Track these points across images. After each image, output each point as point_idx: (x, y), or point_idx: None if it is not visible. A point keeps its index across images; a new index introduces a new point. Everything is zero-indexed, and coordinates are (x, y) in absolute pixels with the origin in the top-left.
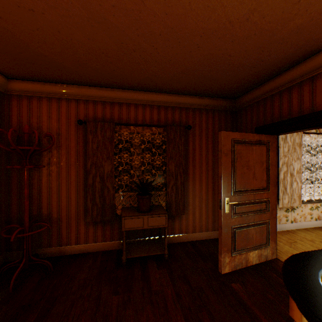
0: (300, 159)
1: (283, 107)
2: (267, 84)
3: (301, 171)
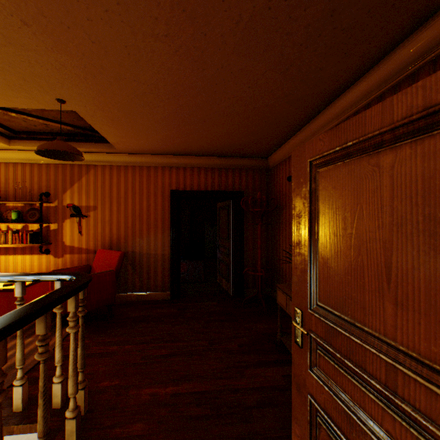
0: None
1: None
2: None
3: None
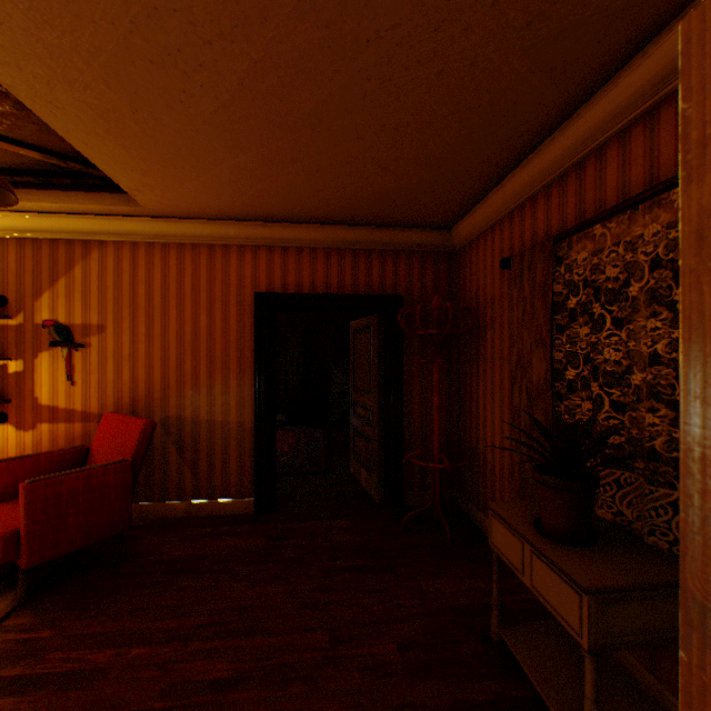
0: None
1: None
2: None
3: None
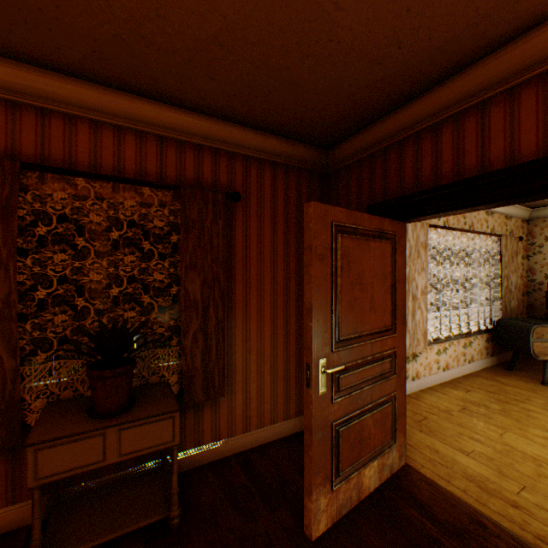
0: (425, 270)
1: (423, 165)
2: (393, 117)
3: (426, 290)
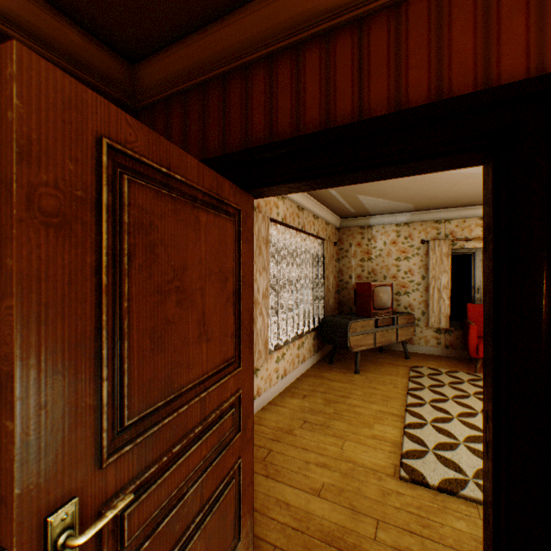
0: (267, 269)
1: (281, 107)
2: (238, 20)
3: (268, 293)
